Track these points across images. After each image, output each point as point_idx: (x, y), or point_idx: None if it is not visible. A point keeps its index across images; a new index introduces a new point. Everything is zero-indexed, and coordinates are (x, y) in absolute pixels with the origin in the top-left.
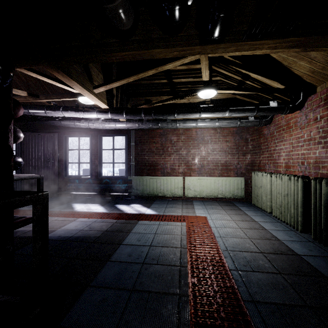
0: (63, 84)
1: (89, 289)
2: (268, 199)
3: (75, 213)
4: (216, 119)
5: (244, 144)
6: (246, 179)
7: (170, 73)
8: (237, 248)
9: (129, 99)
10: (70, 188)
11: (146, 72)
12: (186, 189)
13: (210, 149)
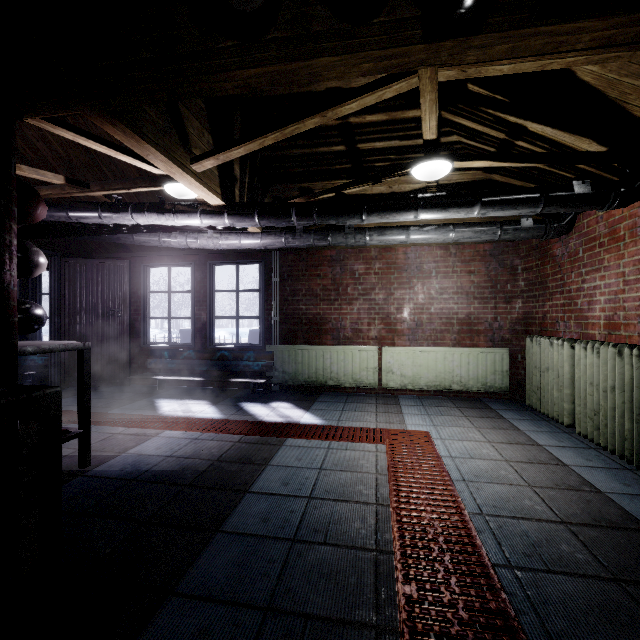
0: (131, 155)
1: (171, 603)
2: (566, 396)
3: (159, 420)
4: (448, 224)
5: (508, 279)
6: (512, 351)
7: (353, 130)
8: (505, 509)
9: (267, 187)
10: (154, 368)
11: (302, 123)
12: (385, 372)
13: (436, 289)
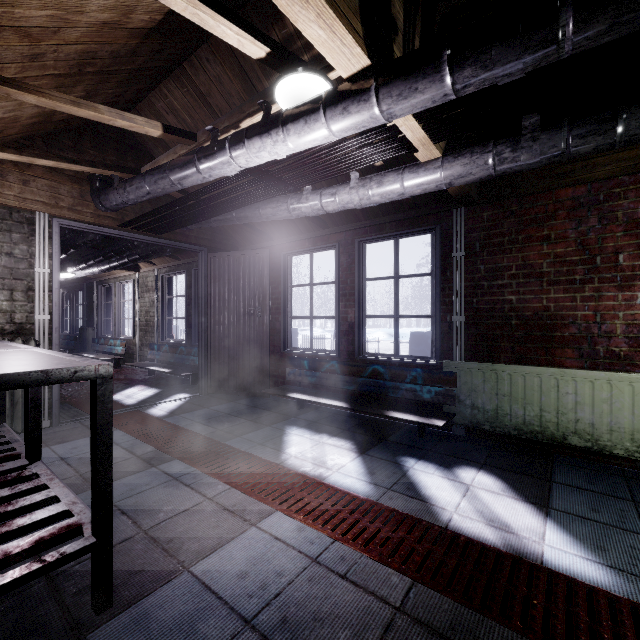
0: None
1: None
2: None
3: (275, 478)
4: None
5: None
6: None
7: None
8: None
9: None
10: (292, 380)
11: None
12: None
13: None
